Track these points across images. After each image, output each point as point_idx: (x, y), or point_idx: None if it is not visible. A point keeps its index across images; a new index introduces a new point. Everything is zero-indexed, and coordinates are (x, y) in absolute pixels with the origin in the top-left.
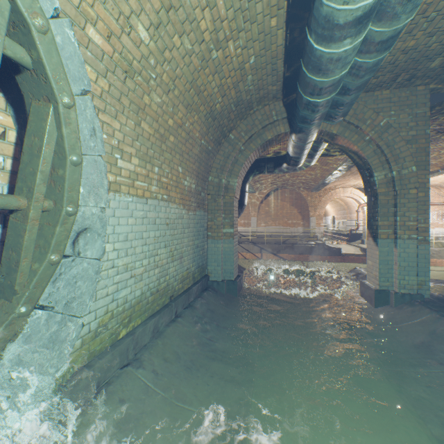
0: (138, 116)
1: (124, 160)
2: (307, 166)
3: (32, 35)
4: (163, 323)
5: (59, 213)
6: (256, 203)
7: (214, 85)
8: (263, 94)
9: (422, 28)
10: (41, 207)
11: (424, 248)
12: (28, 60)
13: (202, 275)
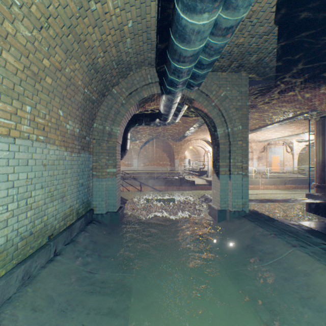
0: None
1: None
2: (173, 123)
3: None
4: (37, 266)
5: None
6: (137, 149)
7: (95, 38)
8: (141, 59)
9: (248, 30)
10: None
11: (246, 180)
12: None
13: (88, 210)
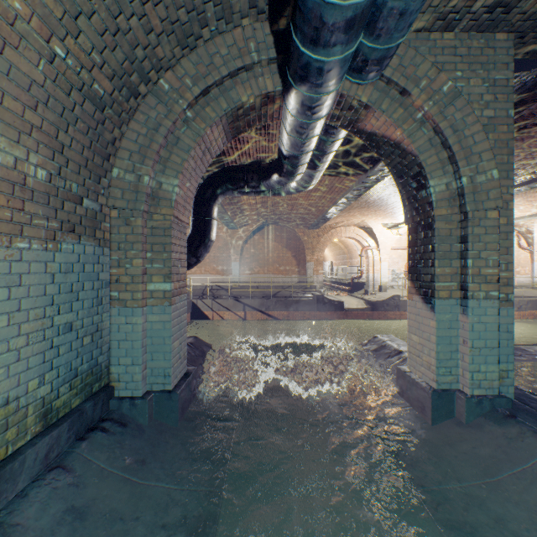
0: None
1: None
2: (308, 185)
3: None
4: None
5: None
6: (238, 243)
7: None
8: None
9: None
10: None
11: (507, 314)
12: None
13: (94, 390)
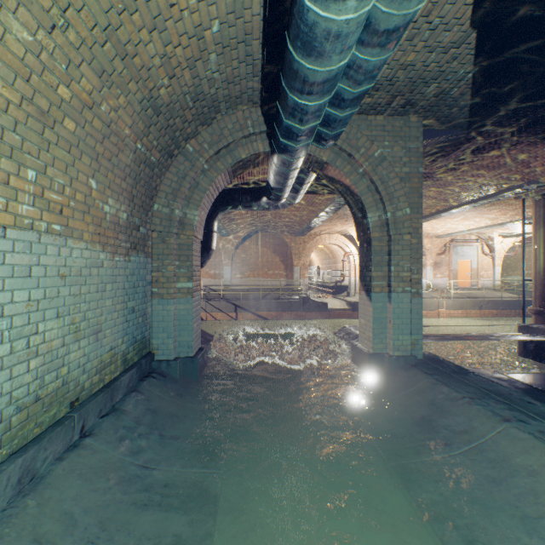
0: None
1: None
2: (292, 204)
3: None
4: (48, 458)
5: None
6: (230, 249)
7: (154, 52)
8: (235, 92)
9: (424, 38)
10: None
11: (417, 302)
12: None
13: (143, 354)
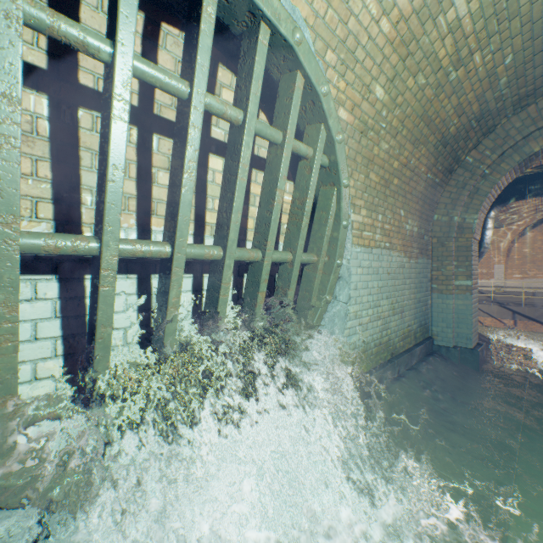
0: (367, 169)
1: (355, 213)
2: None
3: (334, 147)
4: (386, 378)
5: (331, 265)
6: (503, 243)
7: (449, 108)
8: (526, 93)
9: None
10: (323, 261)
11: None
12: (327, 162)
13: (424, 337)
